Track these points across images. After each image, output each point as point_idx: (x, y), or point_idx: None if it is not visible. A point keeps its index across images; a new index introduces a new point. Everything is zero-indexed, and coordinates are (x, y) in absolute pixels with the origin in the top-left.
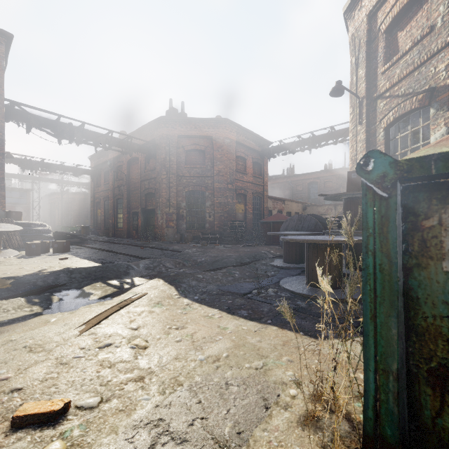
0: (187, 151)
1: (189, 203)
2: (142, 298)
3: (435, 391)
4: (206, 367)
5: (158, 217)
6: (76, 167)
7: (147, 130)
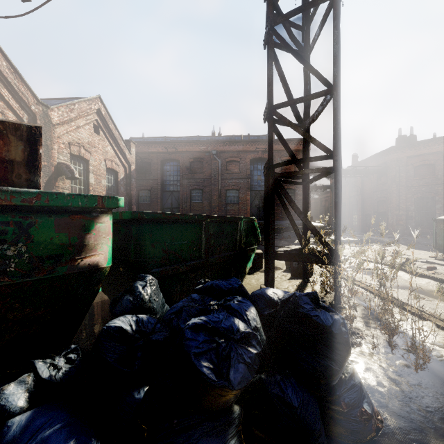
0: (416, 166)
1: (418, 206)
2: (394, 246)
3: (438, 239)
4: (415, 252)
5: (388, 218)
6: (322, 185)
7: (379, 156)
